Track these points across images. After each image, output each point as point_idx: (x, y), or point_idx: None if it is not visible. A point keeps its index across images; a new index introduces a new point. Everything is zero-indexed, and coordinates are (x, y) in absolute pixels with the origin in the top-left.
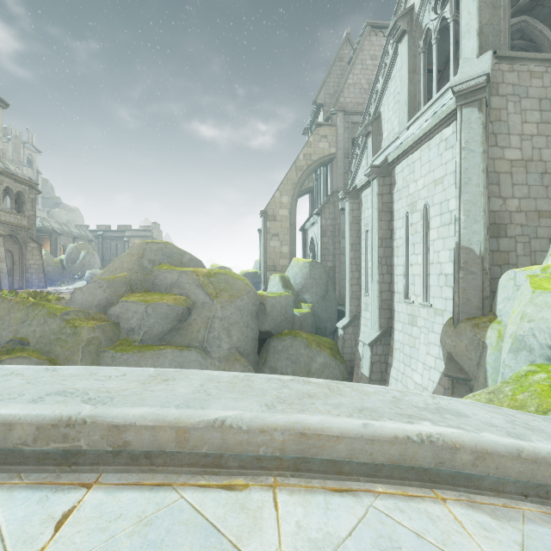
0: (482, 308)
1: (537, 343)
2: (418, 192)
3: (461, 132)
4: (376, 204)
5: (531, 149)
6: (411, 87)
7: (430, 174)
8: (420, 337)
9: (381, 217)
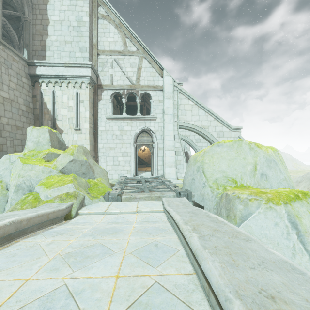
0: None
1: (26, 185)
2: None
3: None
4: None
5: (14, 95)
6: None
7: None
8: None
9: None
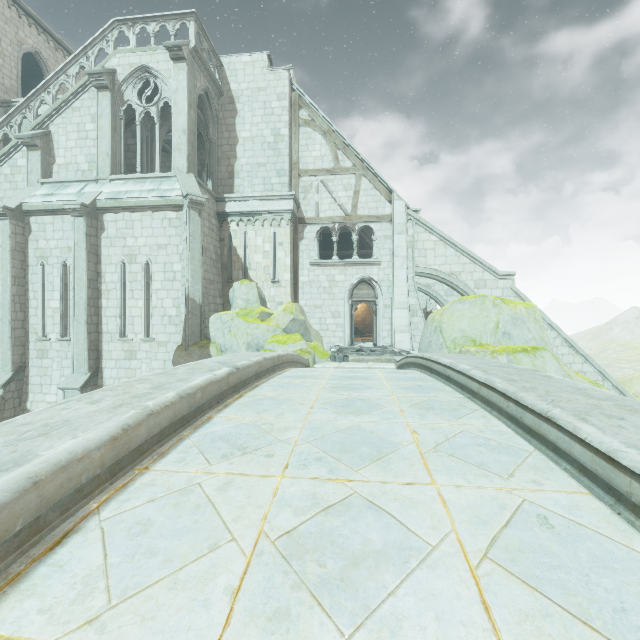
0: (201, 336)
1: (254, 344)
2: (139, 248)
3: (190, 224)
4: (85, 244)
5: (207, 243)
6: (113, 143)
7: (154, 238)
8: (142, 367)
9: (90, 258)
